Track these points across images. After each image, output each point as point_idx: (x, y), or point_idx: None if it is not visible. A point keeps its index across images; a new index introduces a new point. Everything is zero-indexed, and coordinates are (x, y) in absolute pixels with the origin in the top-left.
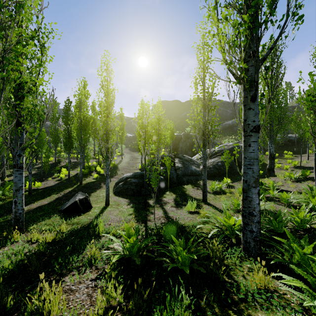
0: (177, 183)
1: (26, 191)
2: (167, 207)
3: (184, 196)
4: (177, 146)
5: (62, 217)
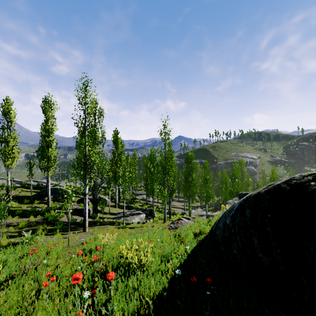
0: None
1: None
2: None
3: None
4: None
5: None
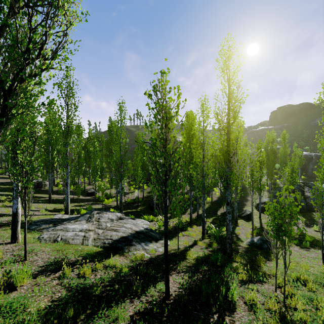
0: (307, 210)
1: (208, 202)
2: (299, 225)
3: (312, 221)
4: (305, 167)
5: (243, 220)
